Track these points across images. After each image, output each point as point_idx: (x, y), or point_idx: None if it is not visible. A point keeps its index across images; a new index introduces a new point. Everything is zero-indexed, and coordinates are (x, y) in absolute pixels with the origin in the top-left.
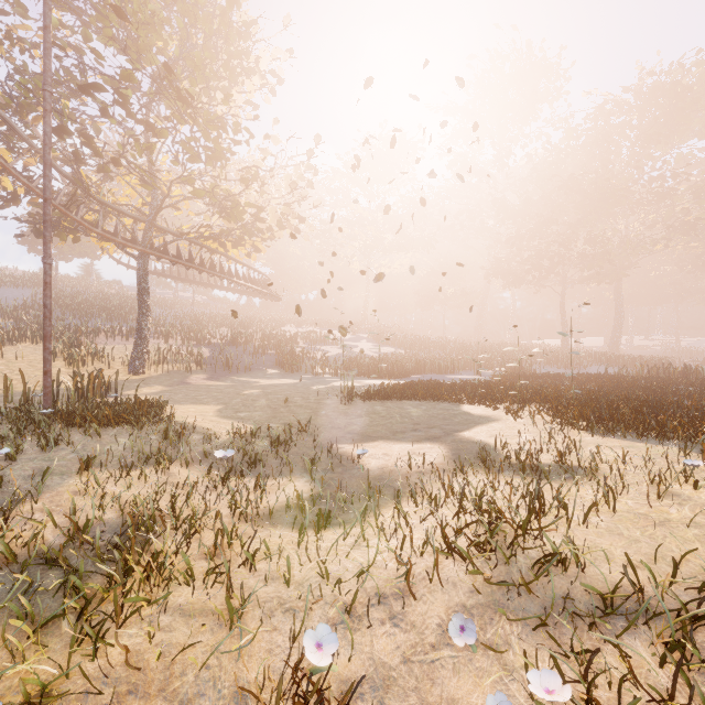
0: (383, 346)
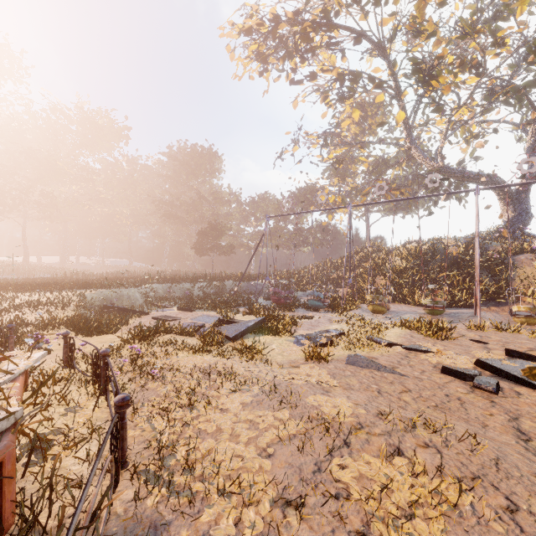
0: None
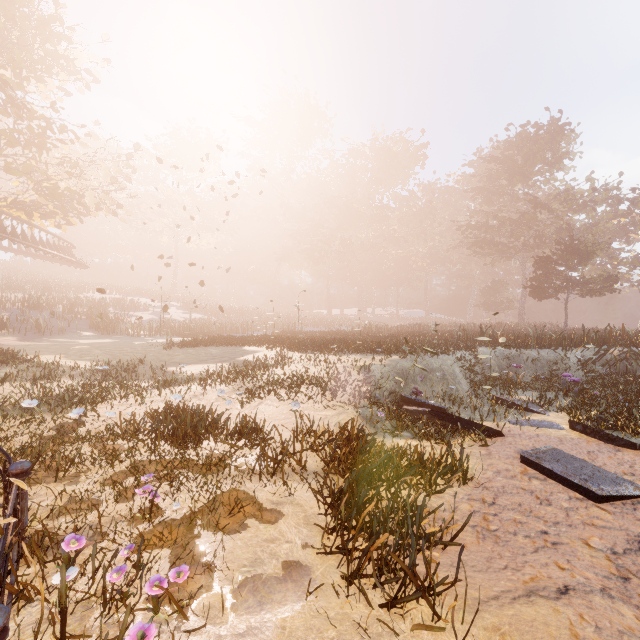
0: (192, 313)
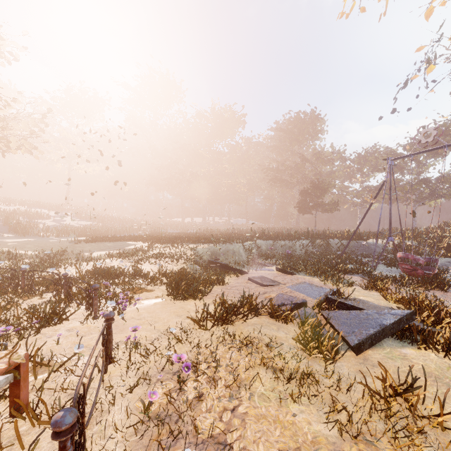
0: (84, 220)
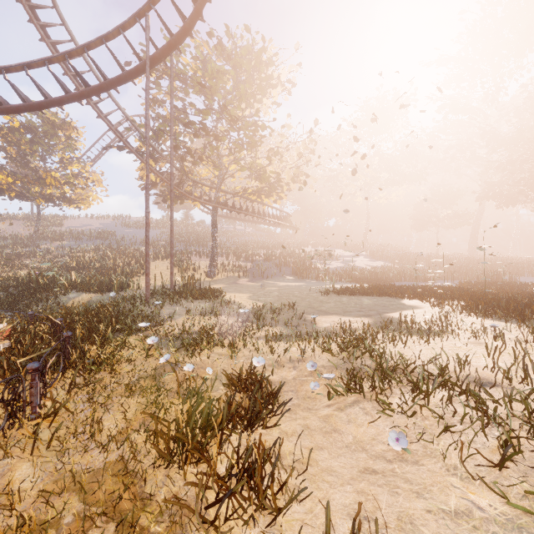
0: (377, 261)
